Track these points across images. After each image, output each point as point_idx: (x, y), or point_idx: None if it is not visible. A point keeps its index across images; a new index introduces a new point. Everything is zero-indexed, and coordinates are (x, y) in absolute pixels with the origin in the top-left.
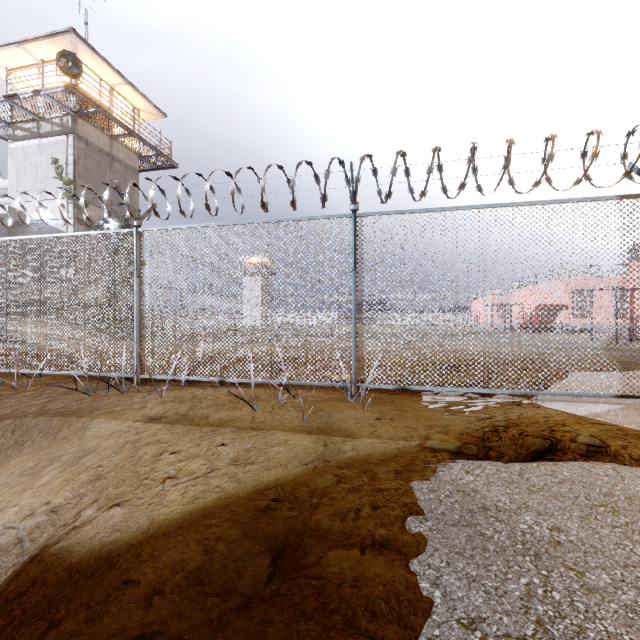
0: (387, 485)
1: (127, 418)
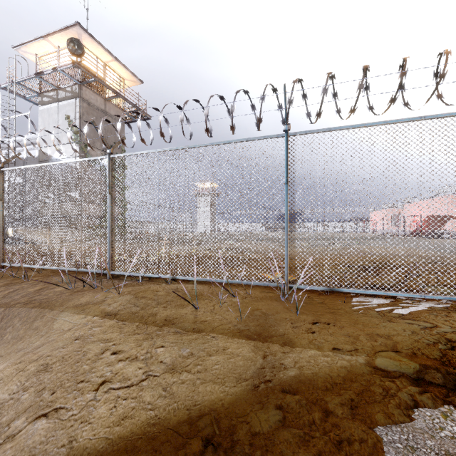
0: (347, 432)
1: (88, 313)
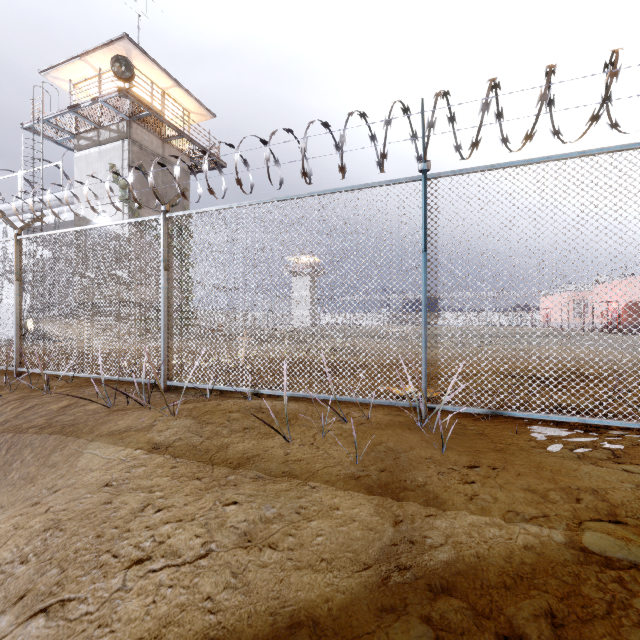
0: None
1: (128, 444)
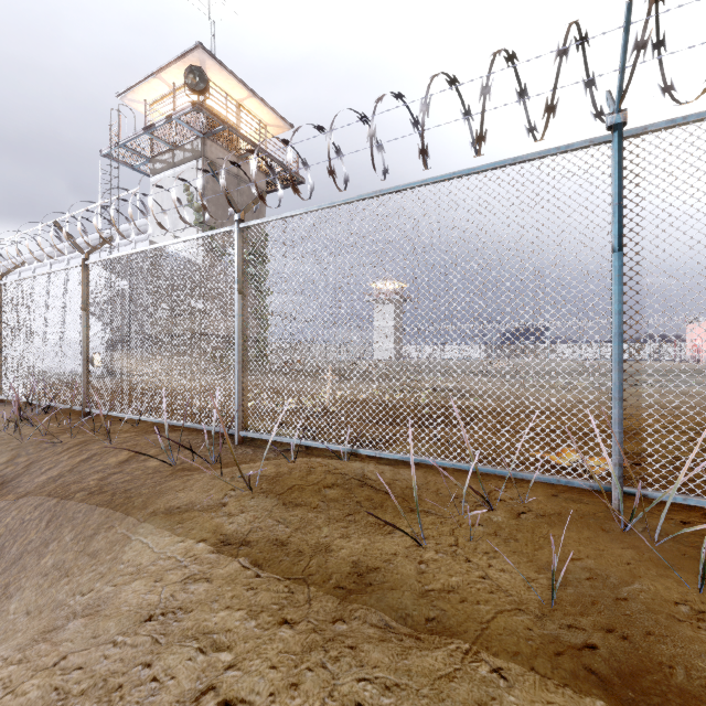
0: None
1: (189, 533)
